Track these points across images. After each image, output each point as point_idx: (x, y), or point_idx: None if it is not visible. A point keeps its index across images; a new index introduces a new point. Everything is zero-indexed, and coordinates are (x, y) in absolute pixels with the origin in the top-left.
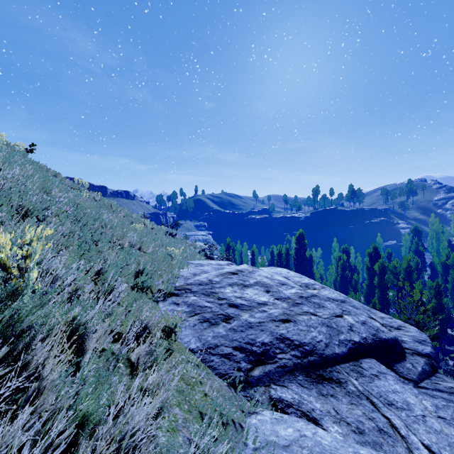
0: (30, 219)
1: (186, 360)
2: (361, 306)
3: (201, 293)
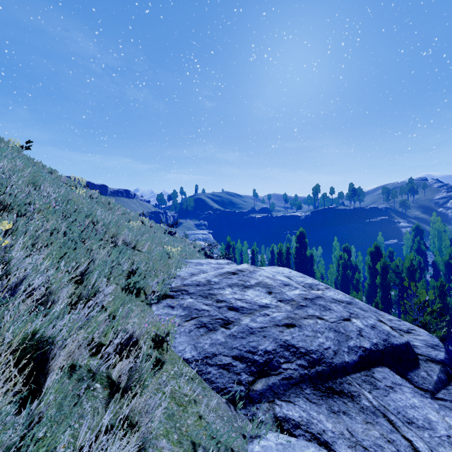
0: (5, 213)
1: (179, 372)
2: (367, 307)
3: (199, 295)
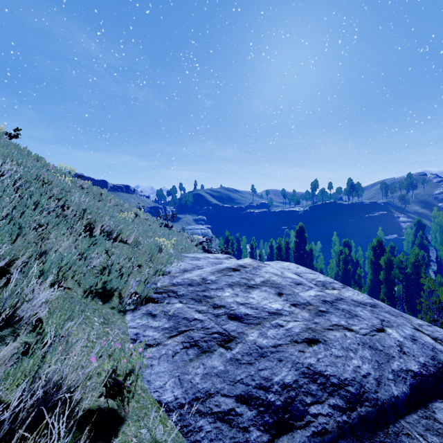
0: None
1: (148, 438)
2: (390, 309)
3: (190, 297)
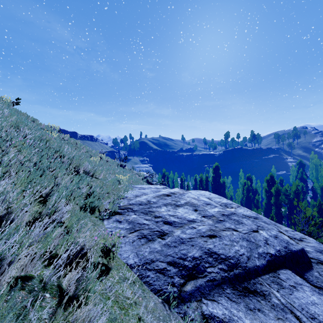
0: None
1: (123, 277)
2: (268, 221)
3: (141, 212)
